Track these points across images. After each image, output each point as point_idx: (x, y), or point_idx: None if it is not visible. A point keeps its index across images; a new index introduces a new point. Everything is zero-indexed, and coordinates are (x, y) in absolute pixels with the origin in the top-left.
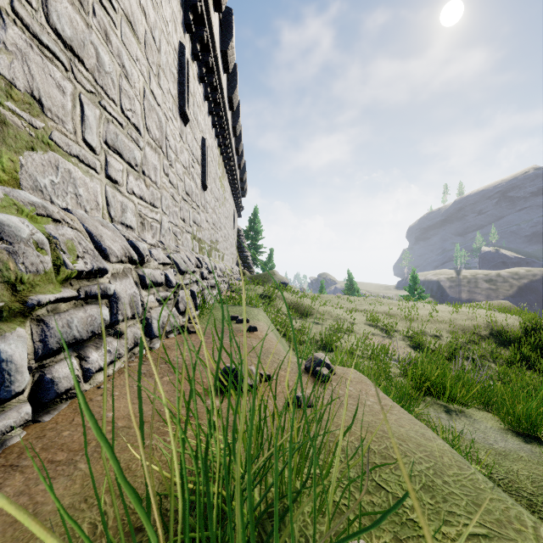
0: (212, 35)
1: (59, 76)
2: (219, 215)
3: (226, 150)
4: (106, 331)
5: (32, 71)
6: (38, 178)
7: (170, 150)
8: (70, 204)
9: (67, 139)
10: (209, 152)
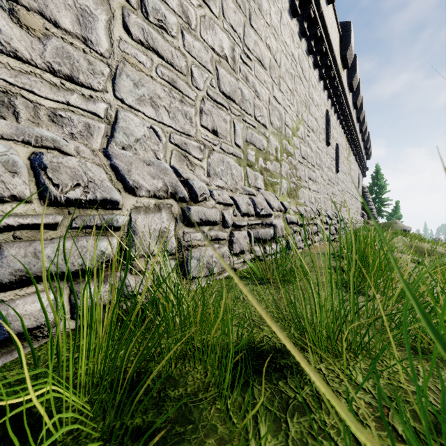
0: (342, 87)
1: (302, 167)
2: (346, 183)
3: (352, 136)
4: (315, 233)
5: (299, 171)
6: (300, 195)
7: (323, 164)
8: (303, 200)
9: (303, 183)
10: (340, 147)
